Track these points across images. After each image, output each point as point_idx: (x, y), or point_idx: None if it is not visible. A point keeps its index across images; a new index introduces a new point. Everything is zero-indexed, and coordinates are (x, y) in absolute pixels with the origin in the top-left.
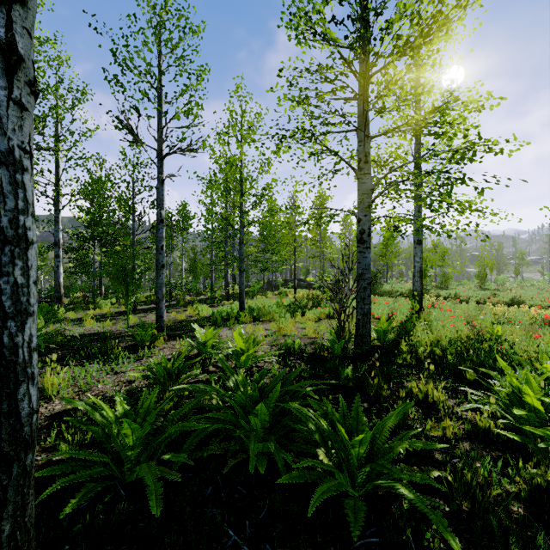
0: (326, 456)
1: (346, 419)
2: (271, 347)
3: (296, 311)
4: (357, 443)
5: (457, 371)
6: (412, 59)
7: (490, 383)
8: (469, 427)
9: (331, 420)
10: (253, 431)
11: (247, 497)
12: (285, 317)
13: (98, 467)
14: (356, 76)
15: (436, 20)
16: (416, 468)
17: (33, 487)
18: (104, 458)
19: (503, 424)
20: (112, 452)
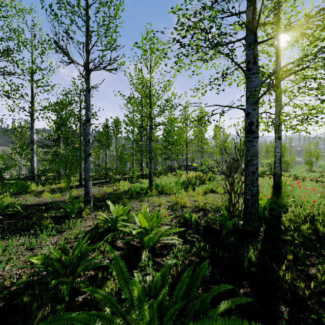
0: None
1: None
2: (172, 219)
3: (188, 187)
4: None
5: None
6: None
7: None
8: None
9: None
10: None
11: None
12: (181, 192)
13: None
14: None
15: None
16: None
17: None
18: None
19: None
20: None
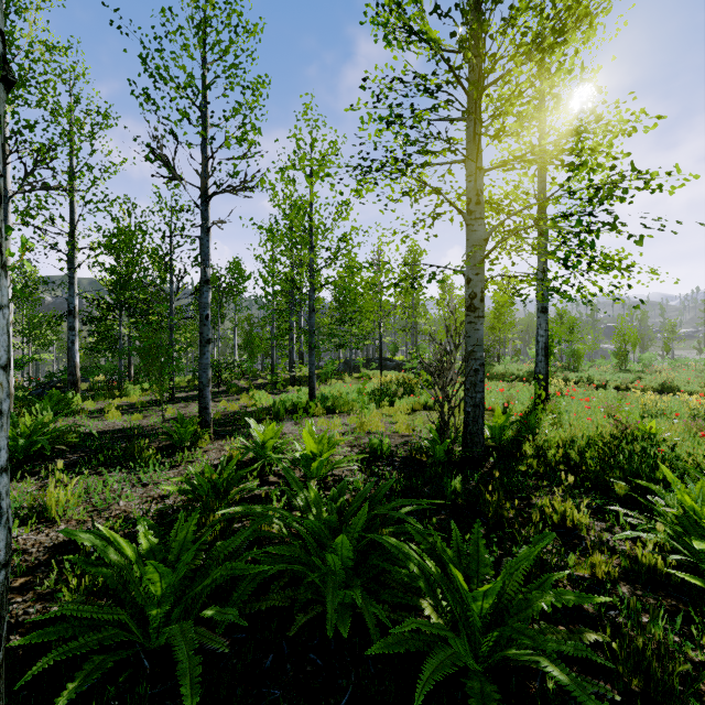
0: (435, 610)
1: (462, 557)
2: (352, 449)
3: (383, 400)
4: (481, 594)
5: (601, 482)
6: (538, 66)
7: (647, 499)
8: (627, 563)
9: (440, 558)
10: (331, 574)
11: (324, 670)
12: (369, 408)
13: (111, 628)
14: (464, 88)
15: (573, 12)
16: (562, 629)
17: (1, 680)
18: (120, 615)
19: (676, 560)
20: (132, 605)
